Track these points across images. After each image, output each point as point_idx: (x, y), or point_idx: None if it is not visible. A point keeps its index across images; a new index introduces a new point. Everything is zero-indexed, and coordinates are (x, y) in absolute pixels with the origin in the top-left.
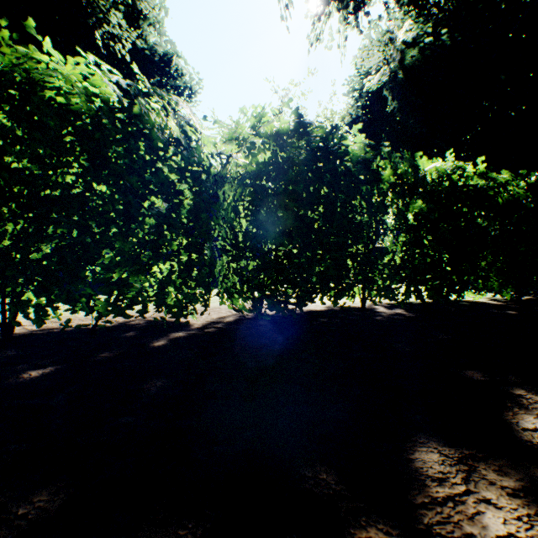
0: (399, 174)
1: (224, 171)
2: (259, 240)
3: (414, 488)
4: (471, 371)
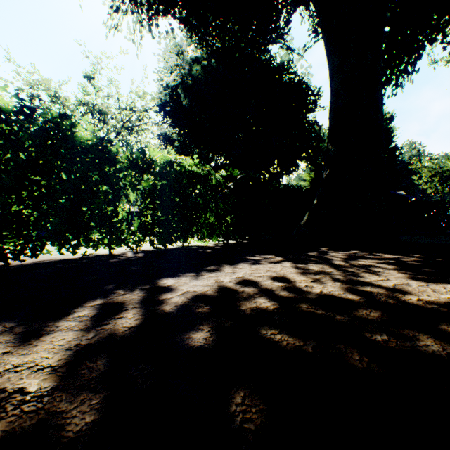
0: (135, 158)
1: None
2: None
3: None
4: (112, 284)
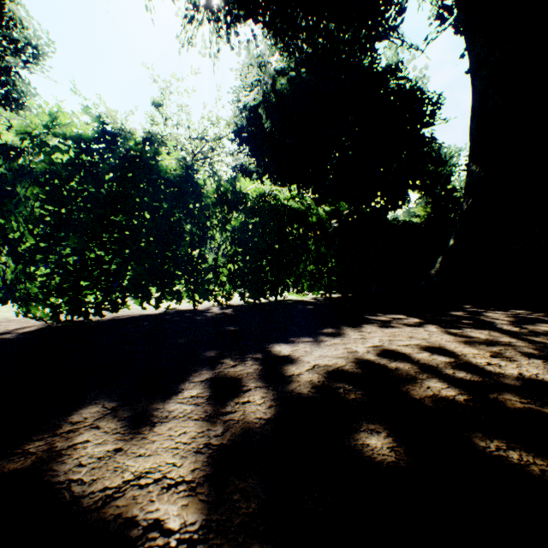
0: (224, 191)
1: (16, 166)
2: (58, 244)
3: (48, 431)
4: (213, 351)
